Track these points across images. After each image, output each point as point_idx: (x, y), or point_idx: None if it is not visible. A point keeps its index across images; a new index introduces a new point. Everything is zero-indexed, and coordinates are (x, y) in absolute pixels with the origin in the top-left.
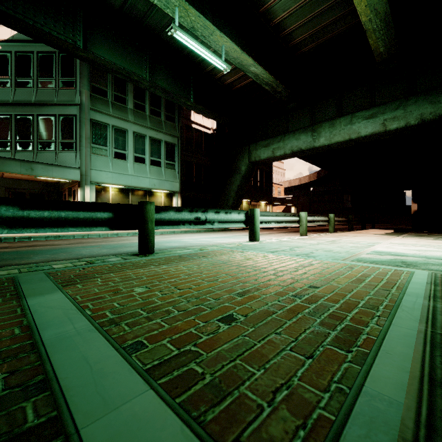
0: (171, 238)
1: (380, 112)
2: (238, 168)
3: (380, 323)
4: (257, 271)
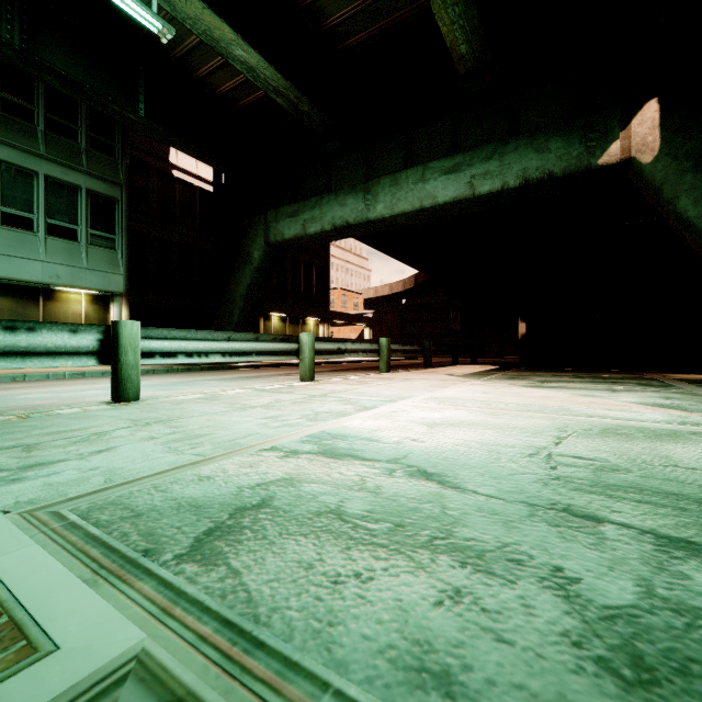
0: (7, 391)
1: (465, 163)
2: (248, 253)
3: None
4: None
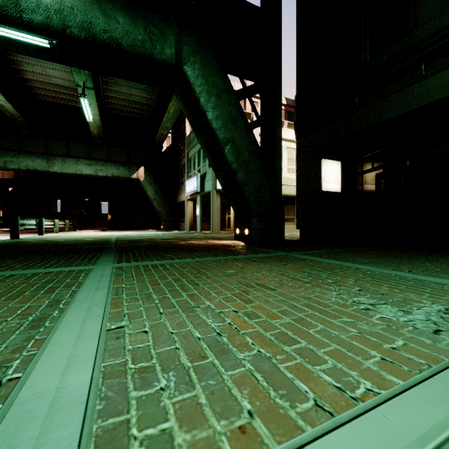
0: None
1: (94, 164)
2: None
3: (112, 237)
4: (82, 237)
